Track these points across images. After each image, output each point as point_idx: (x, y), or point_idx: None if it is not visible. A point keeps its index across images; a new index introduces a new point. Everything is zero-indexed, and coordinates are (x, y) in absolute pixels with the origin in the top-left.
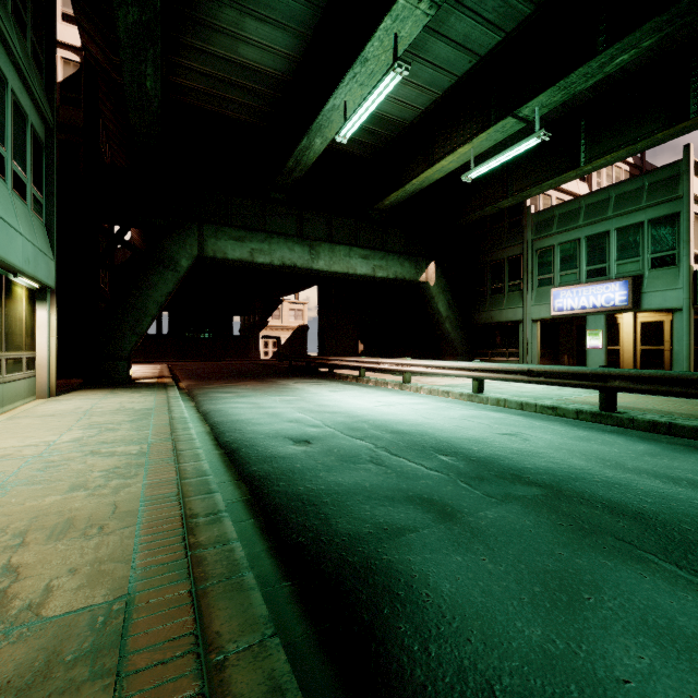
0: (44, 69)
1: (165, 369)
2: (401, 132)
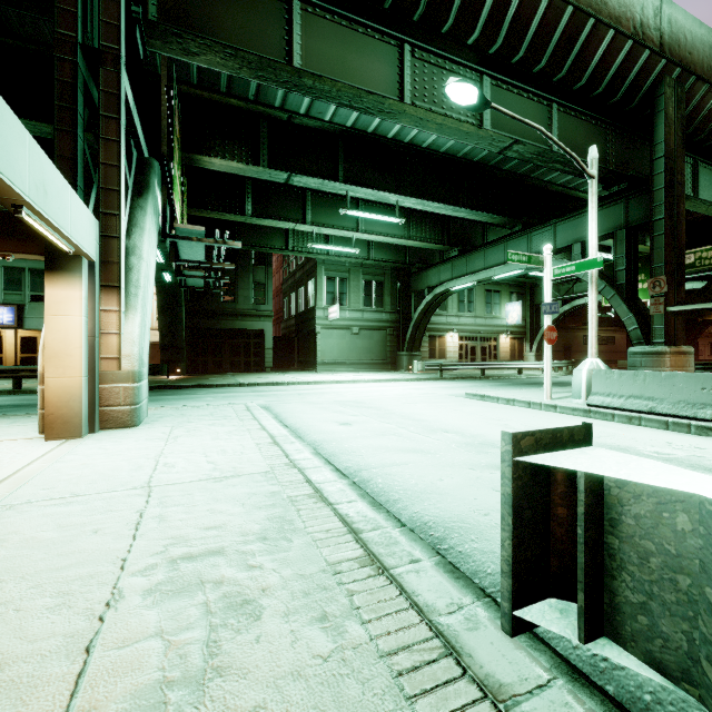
0: None
1: None
2: None
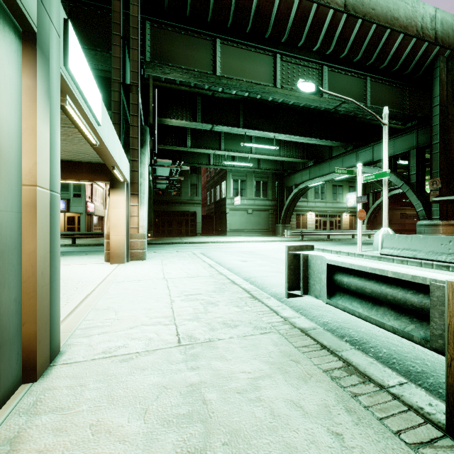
0: None
1: None
2: None
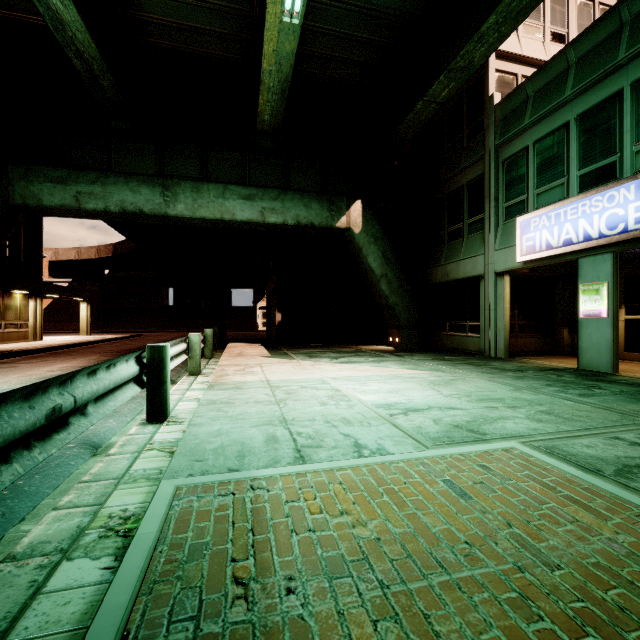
0: None
1: (91, 340)
2: None
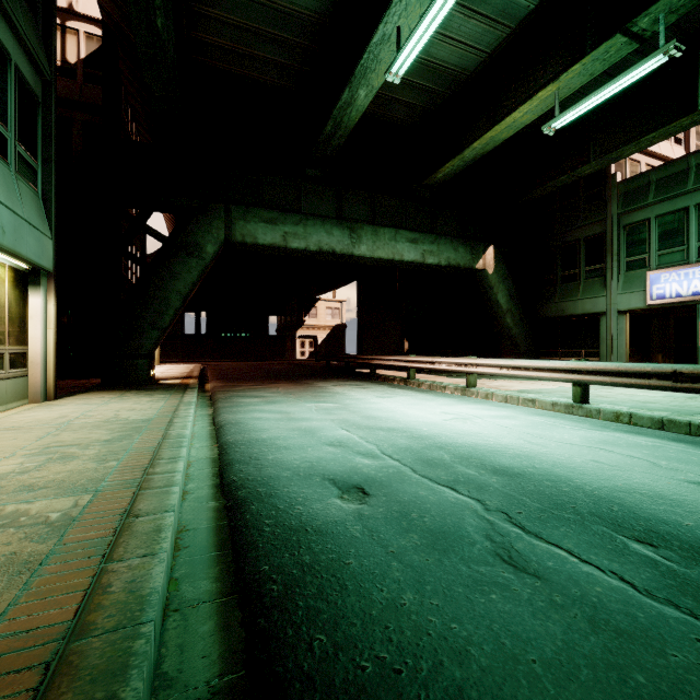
0: (39, 10)
1: (197, 368)
2: (459, 87)
